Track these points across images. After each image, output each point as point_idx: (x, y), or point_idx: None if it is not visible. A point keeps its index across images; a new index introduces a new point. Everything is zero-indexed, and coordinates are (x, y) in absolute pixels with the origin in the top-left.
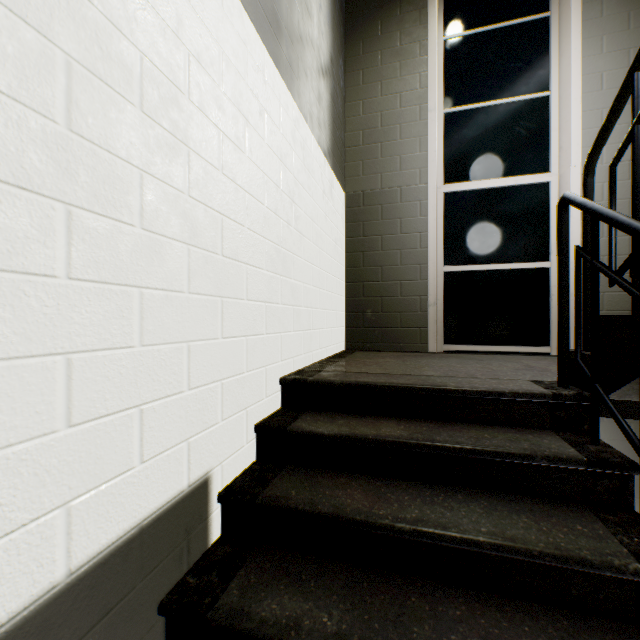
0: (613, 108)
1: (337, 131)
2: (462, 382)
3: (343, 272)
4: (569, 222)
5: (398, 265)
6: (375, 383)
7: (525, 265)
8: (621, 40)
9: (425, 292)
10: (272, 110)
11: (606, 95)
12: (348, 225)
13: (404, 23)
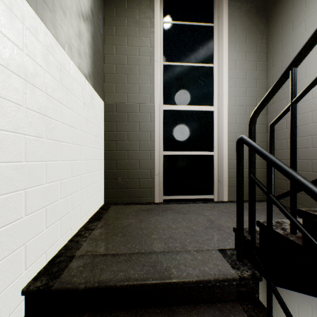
0: (274, 87)
1: (97, 61)
2: (181, 265)
3: (103, 153)
4: (223, 133)
5: (138, 150)
6: (115, 284)
7: (203, 153)
8: (243, 47)
9: (153, 167)
10: (8, 28)
11: (237, 72)
12: (106, 123)
13: (141, 5)
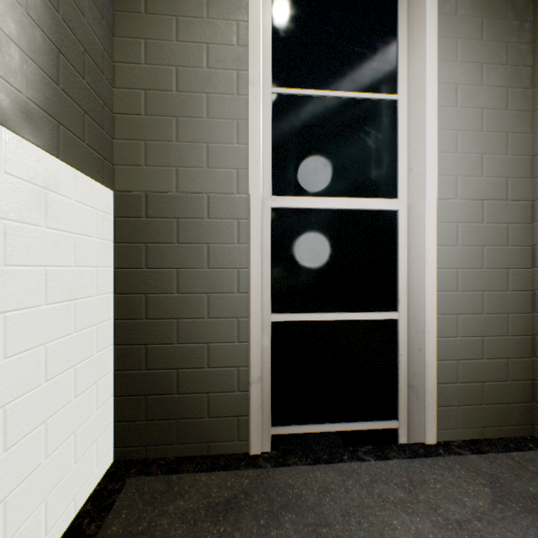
0: None
1: (80, 76)
2: None
3: (108, 330)
4: (424, 269)
5: (204, 318)
6: None
7: (371, 315)
8: (475, 50)
9: (246, 360)
10: None
11: (461, 114)
12: (120, 246)
13: None
